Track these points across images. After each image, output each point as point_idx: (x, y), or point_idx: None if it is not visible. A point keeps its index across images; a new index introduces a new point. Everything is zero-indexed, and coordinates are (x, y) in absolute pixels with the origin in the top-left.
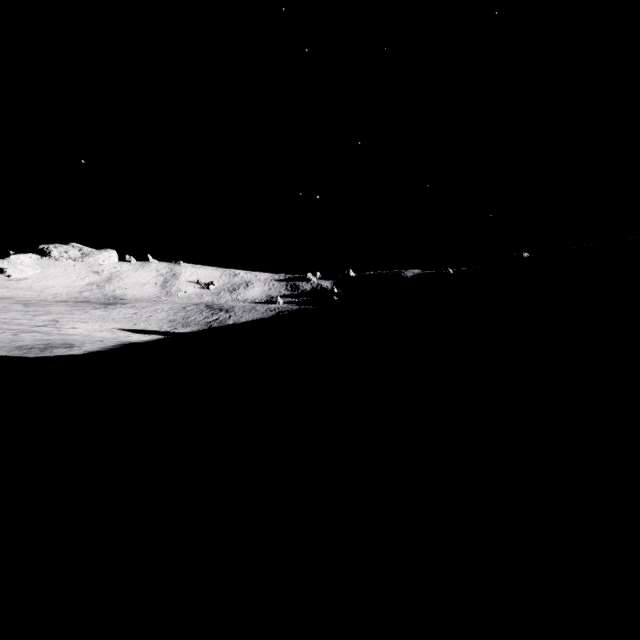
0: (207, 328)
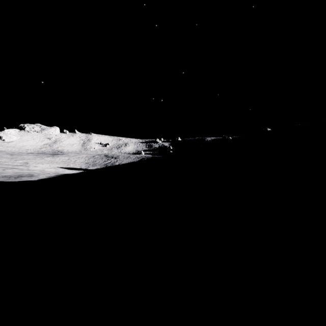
0: (105, 167)
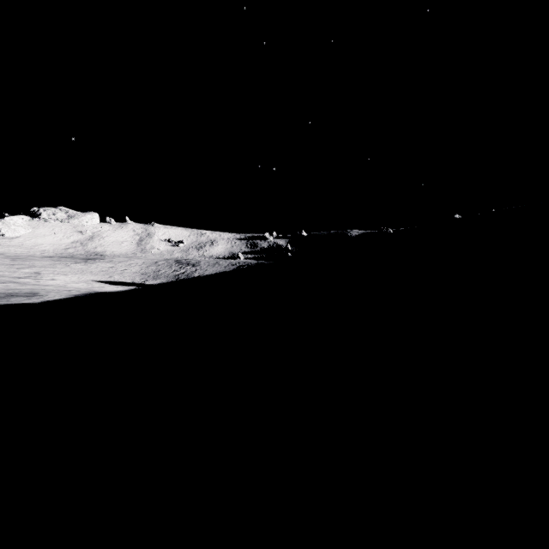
0: (175, 280)
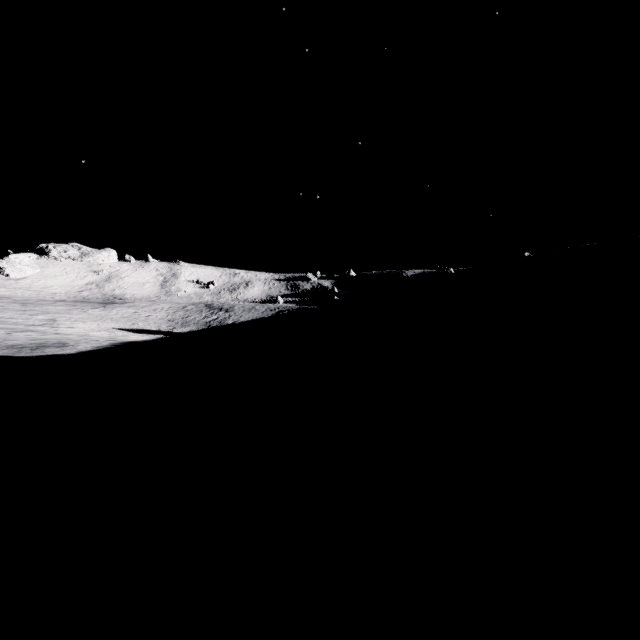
0: (206, 328)
